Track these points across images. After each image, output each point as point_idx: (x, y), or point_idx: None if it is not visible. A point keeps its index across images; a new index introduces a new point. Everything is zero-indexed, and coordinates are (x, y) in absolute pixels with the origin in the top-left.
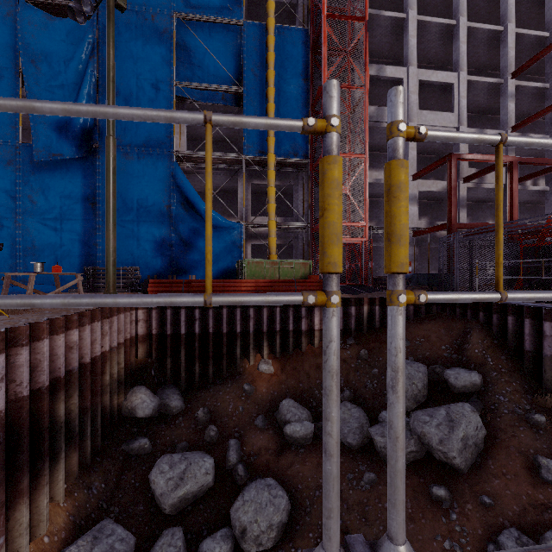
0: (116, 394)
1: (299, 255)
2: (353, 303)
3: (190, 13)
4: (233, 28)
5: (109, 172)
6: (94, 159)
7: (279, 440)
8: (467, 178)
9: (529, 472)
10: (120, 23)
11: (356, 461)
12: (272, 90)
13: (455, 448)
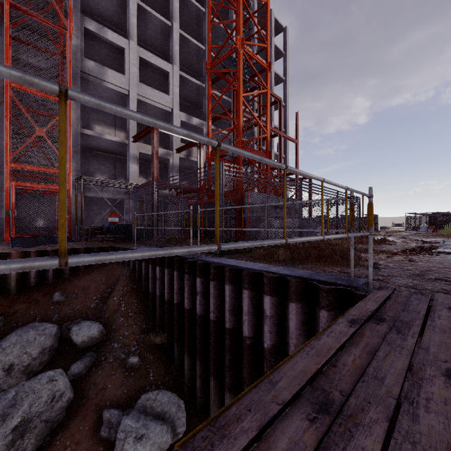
0: None
1: None
2: None
3: None
4: None
5: None
6: None
7: None
8: (178, 150)
9: (93, 433)
10: None
11: None
12: None
13: None
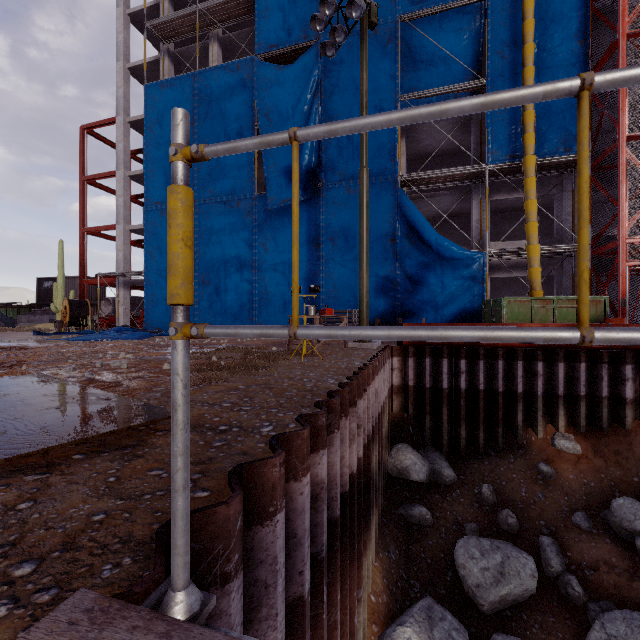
0: (386, 450)
1: (565, 290)
2: None
3: (417, 10)
4: (470, 9)
5: (364, 207)
6: (317, 199)
7: (626, 556)
8: None
9: None
10: (342, 50)
11: None
12: (532, 70)
13: None
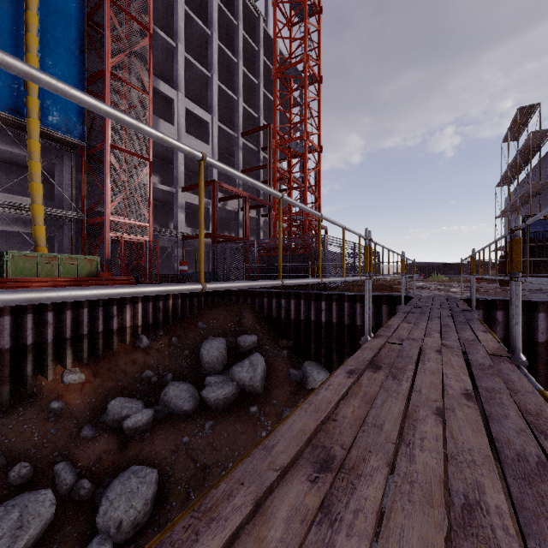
0: None
1: (66, 249)
2: (161, 298)
3: None
4: None
5: None
6: None
7: (118, 438)
8: (218, 200)
9: (287, 379)
10: None
11: (195, 420)
12: (36, 40)
13: (258, 380)
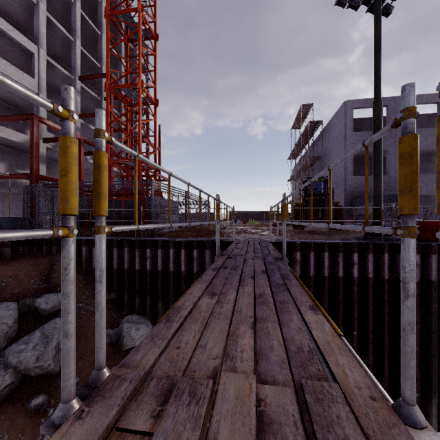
0: None
1: None
2: None
3: None
4: None
5: None
6: None
7: None
8: (46, 140)
9: None
10: None
11: None
12: None
13: (51, 356)
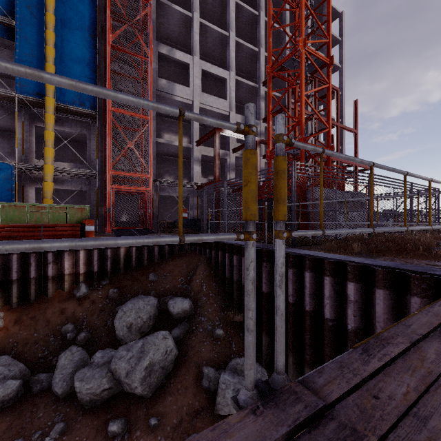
0: None
1: (92, 201)
2: None
3: None
4: None
5: None
6: None
7: None
8: (234, 150)
9: (196, 382)
10: None
11: (56, 411)
12: (52, 34)
13: (138, 378)
